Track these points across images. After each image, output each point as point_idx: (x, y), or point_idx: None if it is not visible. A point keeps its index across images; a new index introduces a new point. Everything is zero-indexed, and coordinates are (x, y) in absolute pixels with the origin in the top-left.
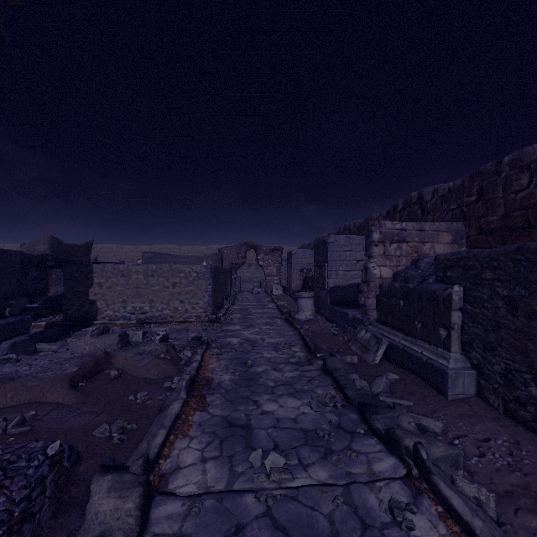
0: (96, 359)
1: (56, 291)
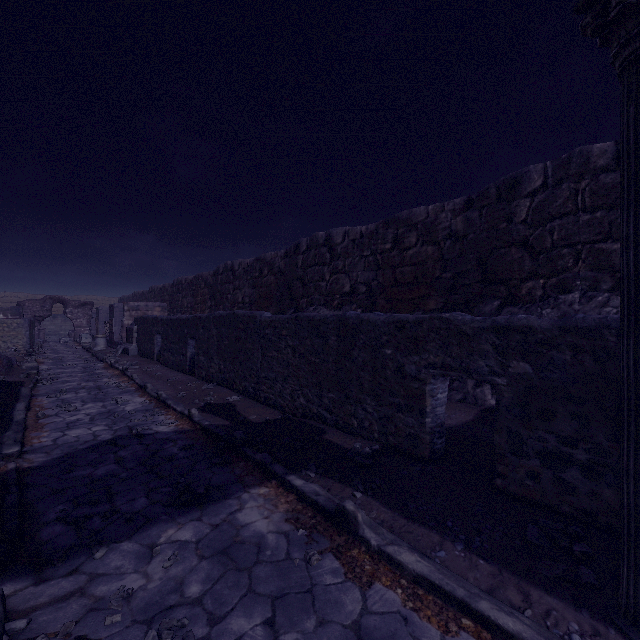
0: None
1: None
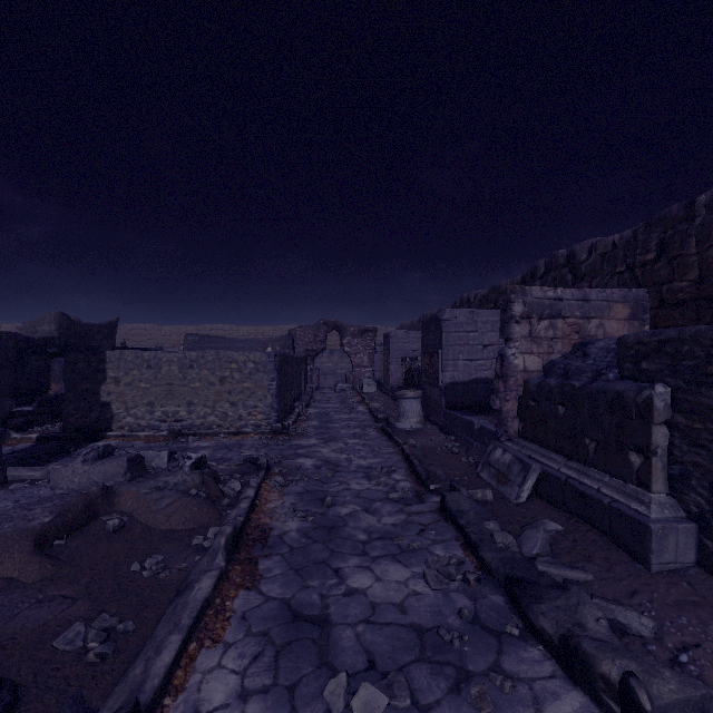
0: (88, 499)
1: (60, 388)
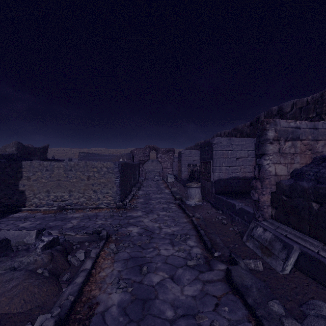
0: None
1: None
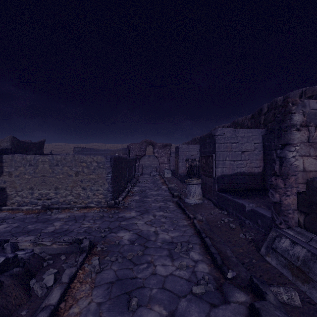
0: None
1: None
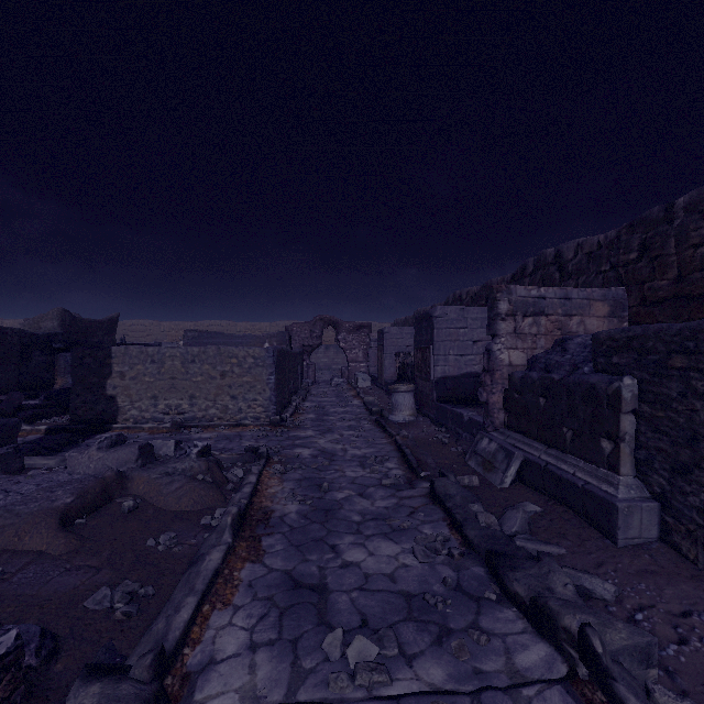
0: (104, 483)
1: (65, 383)
